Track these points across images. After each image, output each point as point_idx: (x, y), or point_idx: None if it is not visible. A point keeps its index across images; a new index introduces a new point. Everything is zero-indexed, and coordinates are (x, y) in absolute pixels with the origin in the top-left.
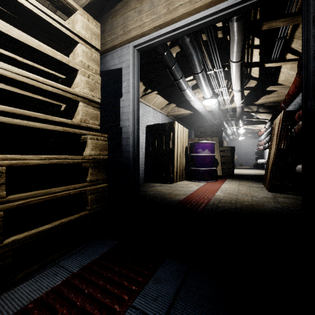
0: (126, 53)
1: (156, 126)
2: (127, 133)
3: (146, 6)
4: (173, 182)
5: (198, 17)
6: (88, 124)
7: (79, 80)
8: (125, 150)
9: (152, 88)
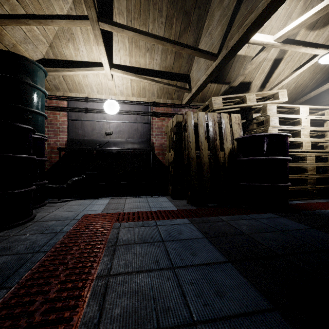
0: None
1: None
2: None
3: None
4: None
5: None
6: None
7: None
8: None
9: None
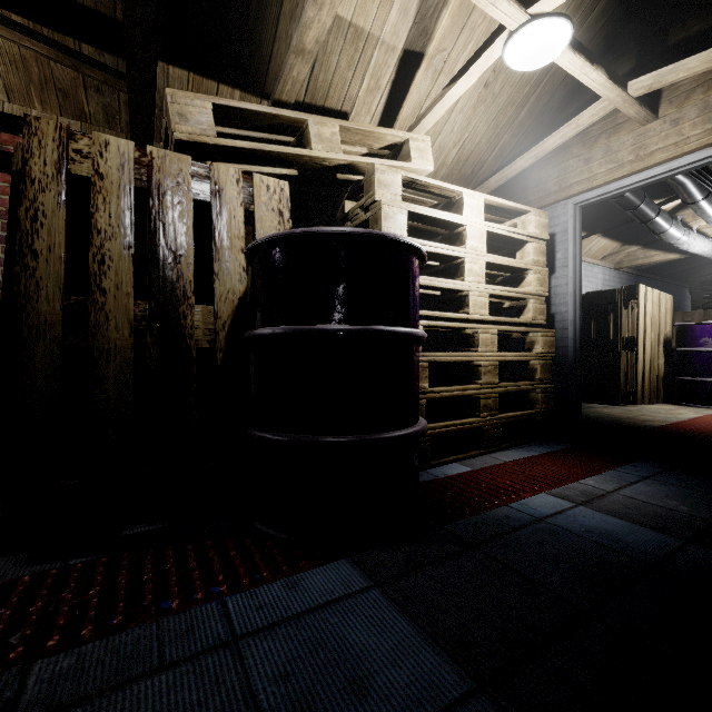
0: (561, 214)
1: (592, 297)
2: (563, 322)
3: (599, 152)
4: (633, 404)
5: (690, 161)
6: (536, 320)
7: (532, 279)
8: (560, 346)
9: (587, 228)
